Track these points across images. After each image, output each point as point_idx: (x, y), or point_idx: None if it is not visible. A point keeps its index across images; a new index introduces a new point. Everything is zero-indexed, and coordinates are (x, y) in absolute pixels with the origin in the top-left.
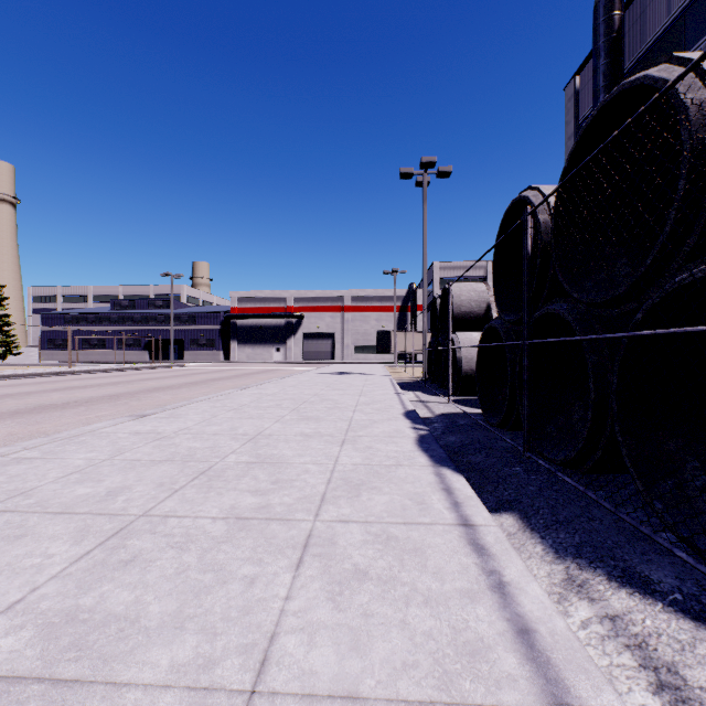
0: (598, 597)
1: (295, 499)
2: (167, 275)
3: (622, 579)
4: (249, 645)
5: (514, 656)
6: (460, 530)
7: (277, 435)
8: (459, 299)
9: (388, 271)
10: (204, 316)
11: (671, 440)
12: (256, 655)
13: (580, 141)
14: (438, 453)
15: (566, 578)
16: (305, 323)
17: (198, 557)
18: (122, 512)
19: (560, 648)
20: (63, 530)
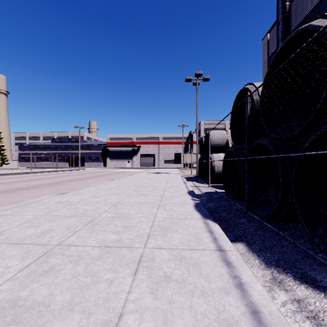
0: (289, 289)
1: (134, 236)
2: (77, 127)
3: (301, 279)
4: (108, 321)
5: None
6: (218, 253)
7: (127, 203)
8: (213, 138)
9: (180, 125)
10: (94, 146)
11: (321, 207)
12: None
13: (275, 60)
14: (205, 212)
15: (272, 278)
16: (141, 149)
17: (84, 268)
18: (48, 243)
19: (275, 322)
20: (17, 253)
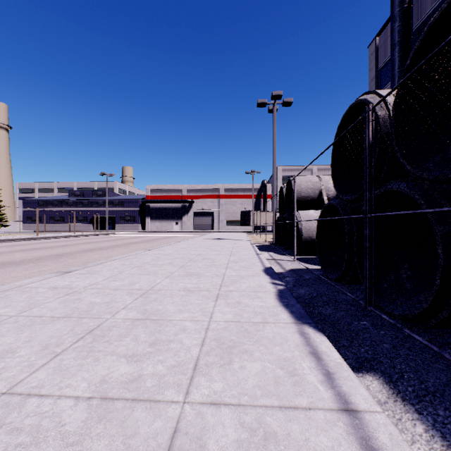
0: None
1: (167, 367)
2: (103, 174)
3: None
4: None
5: None
6: (344, 419)
7: (165, 290)
8: (300, 187)
9: (249, 172)
10: (129, 201)
11: None
12: None
13: (425, 38)
14: (297, 309)
15: None
16: (194, 206)
17: None
18: None
19: None
20: None
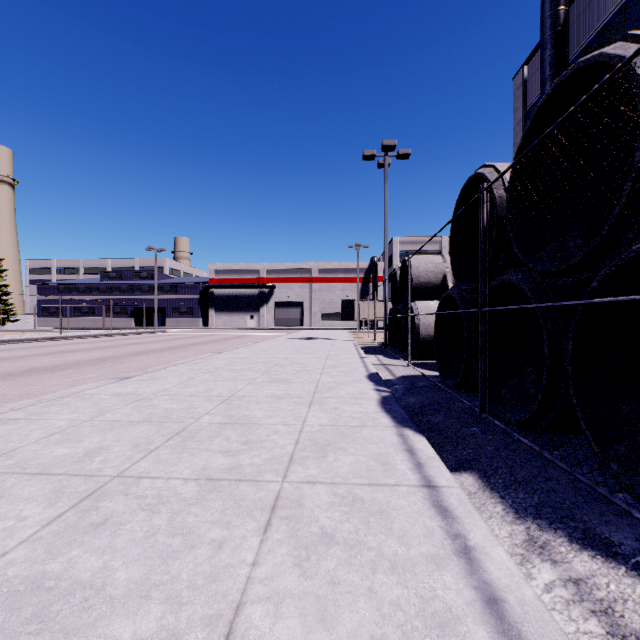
0: (560, 559)
1: (264, 459)
2: (150, 249)
3: (583, 541)
4: (214, 617)
5: (484, 629)
6: (424, 491)
7: (249, 396)
8: (417, 270)
9: (352, 246)
10: (185, 286)
11: (624, 403)
12: (221, 628)
13: (535, 120)
14: (400, 414)
15: (527, 539)
16: (276, 293)
17: (167, 520)
18: (98, 473)
19: (531, 619)
20: (39, 491)
